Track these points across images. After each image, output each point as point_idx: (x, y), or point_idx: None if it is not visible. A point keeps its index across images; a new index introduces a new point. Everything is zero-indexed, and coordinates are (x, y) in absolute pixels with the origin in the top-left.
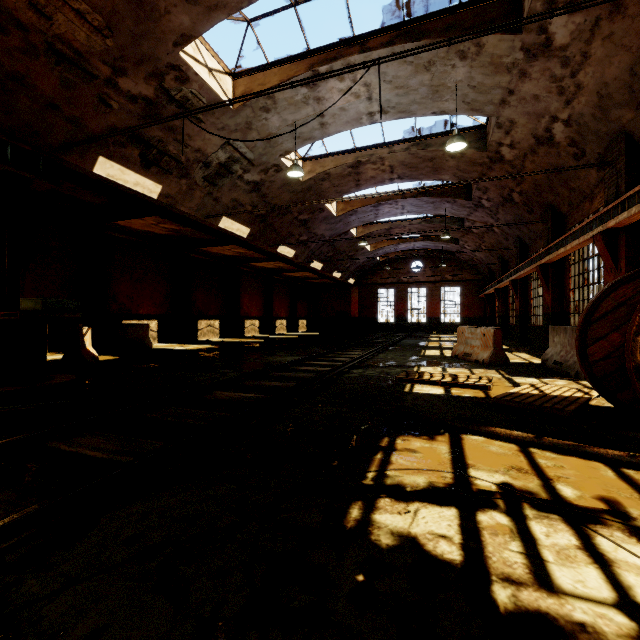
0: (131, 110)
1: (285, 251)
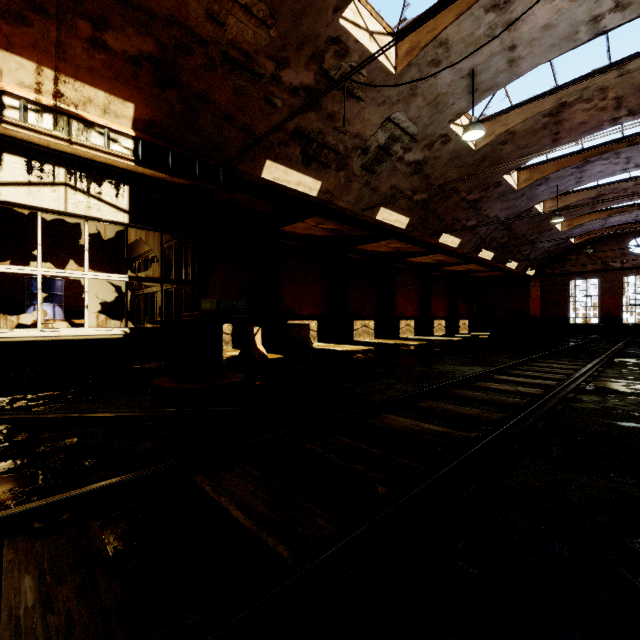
0: (293, 105)
1: (448, 241)
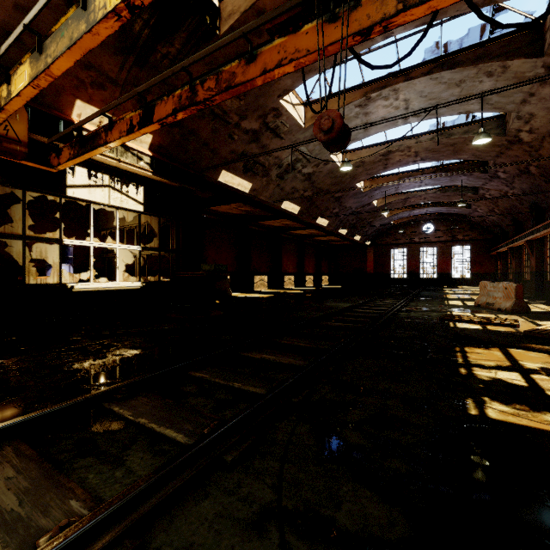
0: (244, 139)
1: (321, 222)
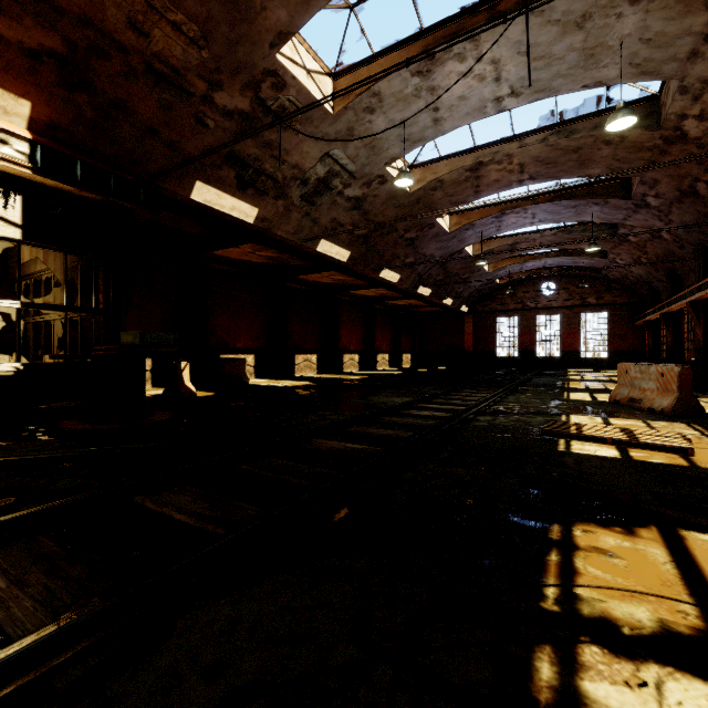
0: (227, 128)
1: (389, 276)
